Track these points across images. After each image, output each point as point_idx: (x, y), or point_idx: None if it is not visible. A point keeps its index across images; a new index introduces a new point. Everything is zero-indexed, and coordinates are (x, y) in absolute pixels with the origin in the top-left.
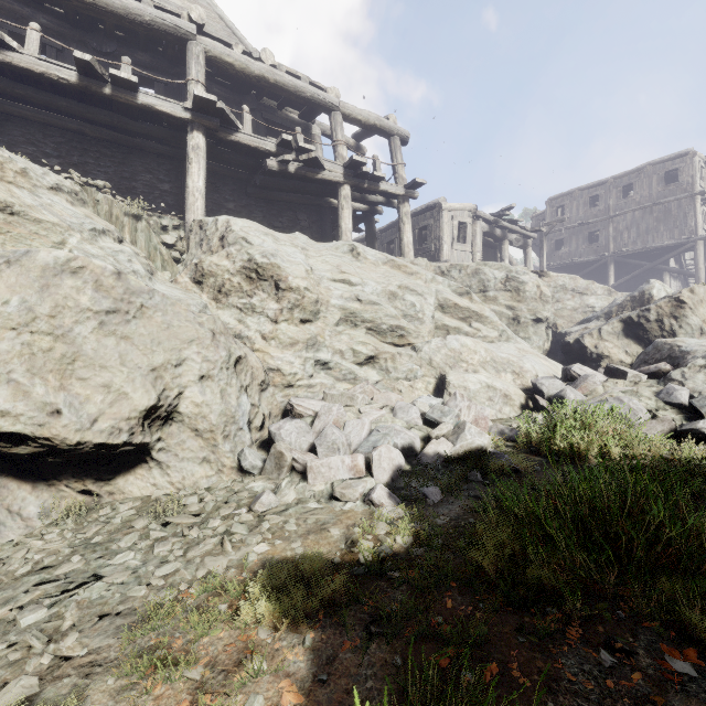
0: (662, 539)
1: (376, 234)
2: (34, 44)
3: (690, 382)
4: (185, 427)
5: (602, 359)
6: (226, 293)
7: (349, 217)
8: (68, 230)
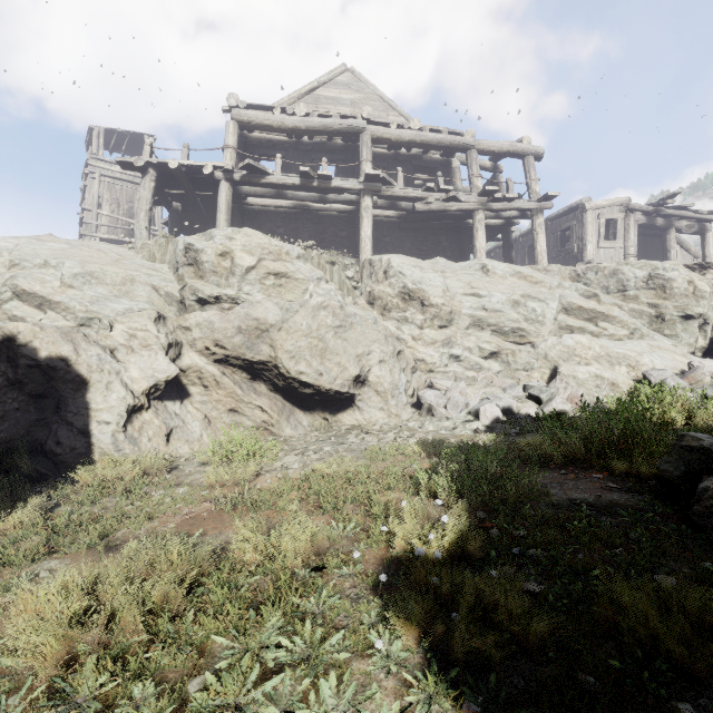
0: (616, 435)
1: (517, 239)
2: (279, 167)
3: None
4: (371, 389)
5: None
6: (389, 310)
7: (482, 237)
8: (308, 281)
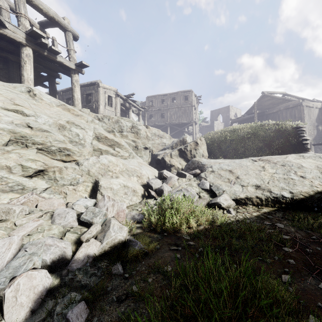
0: None
1: (59, 92)
2: None
3: (208, 178)
4: None
5: (172, 166)
6: None
7: (30, 70)
8: None
